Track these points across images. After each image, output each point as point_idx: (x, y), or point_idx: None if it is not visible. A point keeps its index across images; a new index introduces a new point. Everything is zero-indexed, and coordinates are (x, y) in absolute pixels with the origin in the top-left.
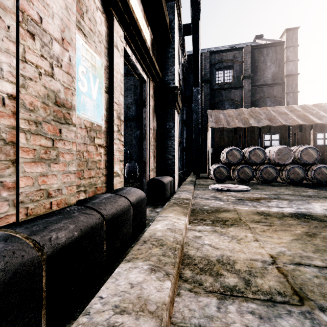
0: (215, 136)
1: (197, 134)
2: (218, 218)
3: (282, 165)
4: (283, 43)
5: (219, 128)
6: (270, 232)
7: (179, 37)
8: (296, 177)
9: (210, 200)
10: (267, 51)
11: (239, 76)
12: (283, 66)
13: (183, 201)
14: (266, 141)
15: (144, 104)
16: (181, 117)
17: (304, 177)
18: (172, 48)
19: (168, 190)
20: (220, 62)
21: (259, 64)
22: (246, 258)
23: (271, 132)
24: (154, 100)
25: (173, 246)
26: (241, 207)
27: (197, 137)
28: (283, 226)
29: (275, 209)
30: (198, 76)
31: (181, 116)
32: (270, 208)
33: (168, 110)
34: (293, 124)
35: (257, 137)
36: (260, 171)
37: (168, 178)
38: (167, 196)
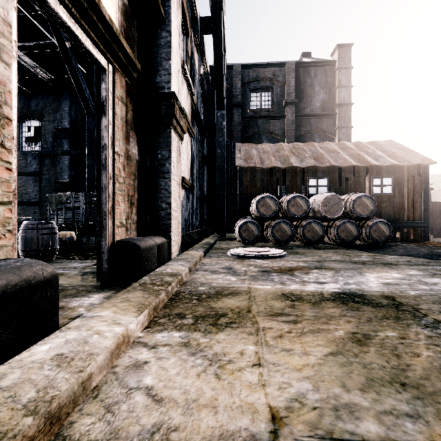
0: (245, 179)
1: (222, 176)
2: (211, 311)
3: (331, 220)
4: (335, 63)
5: (250, 168)
6: (290, 337)
7: (194, 32)
8: (348, 236)
9: (218, 274)
10: (316, 72)
11: (280, 101)
12: (334, 93)
13: (162, 279)
14: (312, 187)
15: (102, 111)
16: (199, 151)
17: (358, 235)
18: (167, 32)
19: (151, 259)
20: (256, 80)
21: (306, 88)
22: (211, 431)
23: (318, 175)
24: (132, 110)
25: (3, 428)
26: (261, 285)
27: (222, 181)
28: (318, 320)
29: (312, 287)
30: (223, 95)
31: (198, 149)
32: (305, 285)
33: (161, 130)
34: (344, 165)
35: (299, 182)
36: (302, 228)
37: (157, 239)
38: (147, 270)
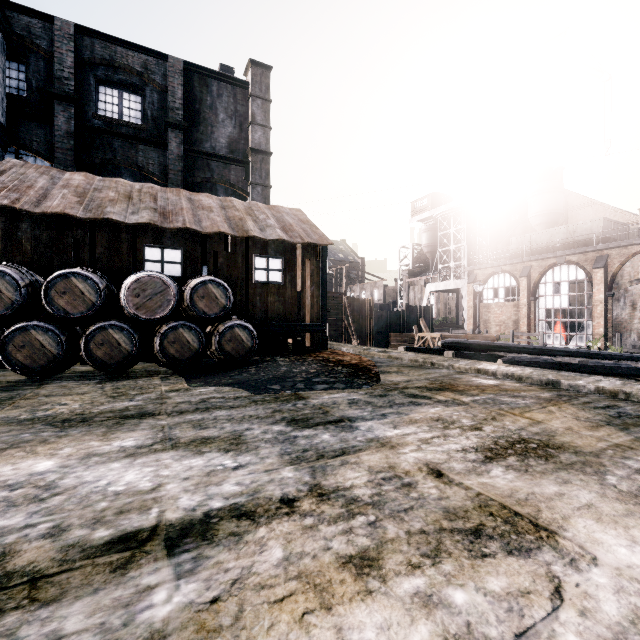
0: None
1: None
2: None
3: (155, 323)
4: (248, 86)
5: (4, 209)
6: None
7: None
8: (182, 351)
9: None
10: (220, 89)
11: (159, 118)
12: (248, 131)
13: None
14: (152, 263)
15: None
16: None
17: (201, 349)
18: None
19: None
20: (109, 64)
21: (204, 109)
22: None
23: (164, 243)
24: None
25: None
26: None
27: None
28: None
29: None
30: None
31: None
32: None
33: None
34: (207, 230)
35: (127, 251)
36: (85, 339)
37: None
38: None
